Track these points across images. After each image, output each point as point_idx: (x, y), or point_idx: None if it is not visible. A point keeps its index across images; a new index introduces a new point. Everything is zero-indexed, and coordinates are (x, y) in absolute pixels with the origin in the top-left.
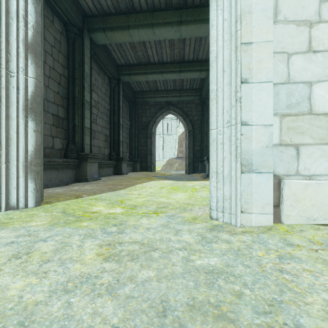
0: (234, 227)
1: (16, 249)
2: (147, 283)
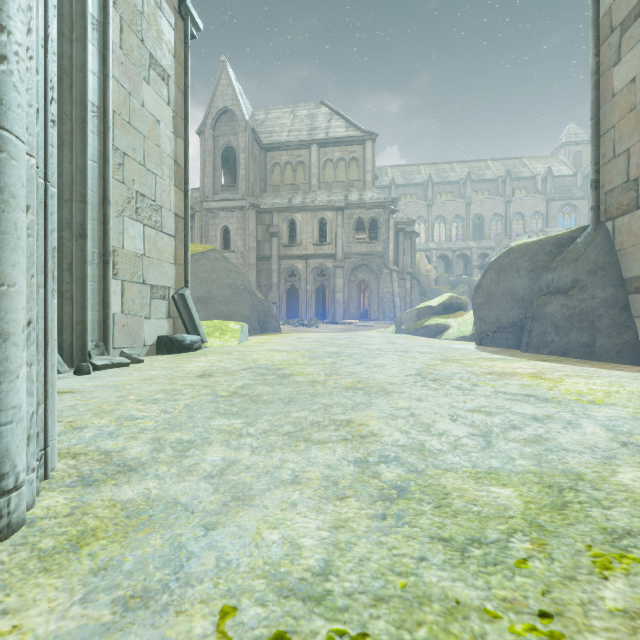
0: (59, 471)
1: (482, 422)
2: (299, 409)
